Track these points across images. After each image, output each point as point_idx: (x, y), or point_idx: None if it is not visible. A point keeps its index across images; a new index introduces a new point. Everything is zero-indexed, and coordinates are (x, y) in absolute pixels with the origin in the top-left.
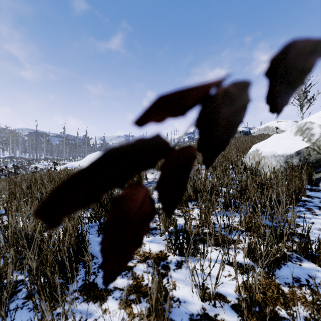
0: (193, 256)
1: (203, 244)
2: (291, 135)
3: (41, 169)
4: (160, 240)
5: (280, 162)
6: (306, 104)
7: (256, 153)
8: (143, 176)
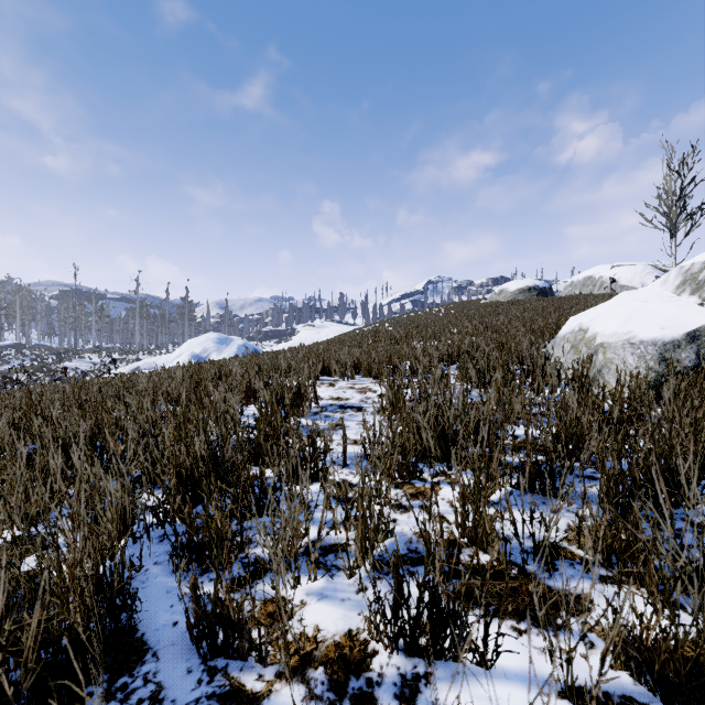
0: (450, 657)
1: (485, 626)
2: (666, 293)
3: (82, 373)
4: (349, 591)
5: (647, 360)
6: (684, 225)
7: (581, 337)
8: (308, 393)
